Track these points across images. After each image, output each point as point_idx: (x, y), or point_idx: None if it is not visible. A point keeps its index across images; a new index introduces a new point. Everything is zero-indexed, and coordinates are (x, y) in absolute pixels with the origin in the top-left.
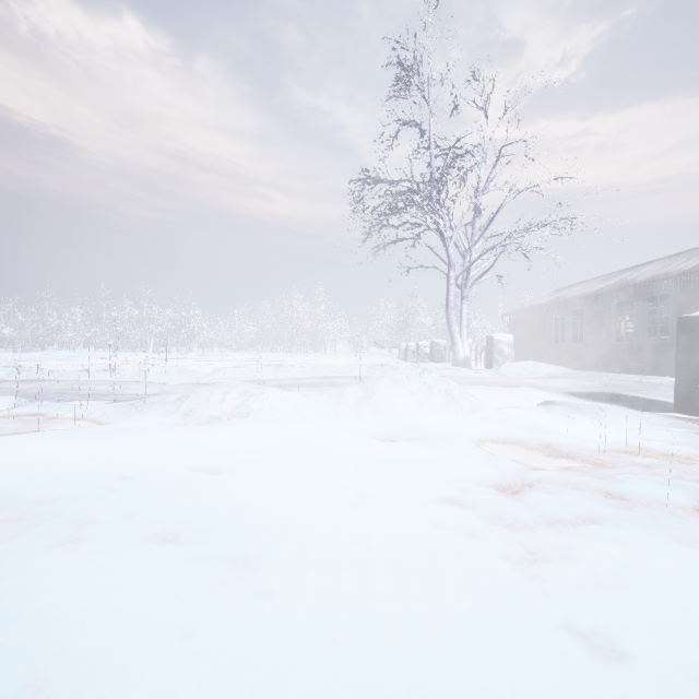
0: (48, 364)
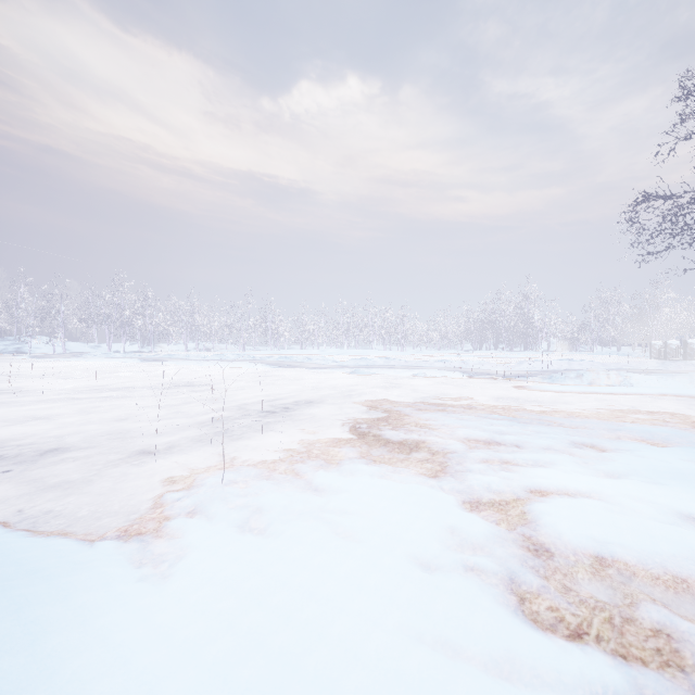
0: (340, 358)
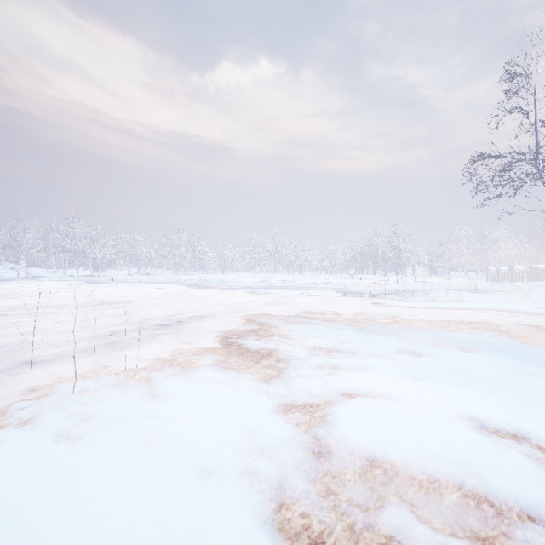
0: (251, 280)
